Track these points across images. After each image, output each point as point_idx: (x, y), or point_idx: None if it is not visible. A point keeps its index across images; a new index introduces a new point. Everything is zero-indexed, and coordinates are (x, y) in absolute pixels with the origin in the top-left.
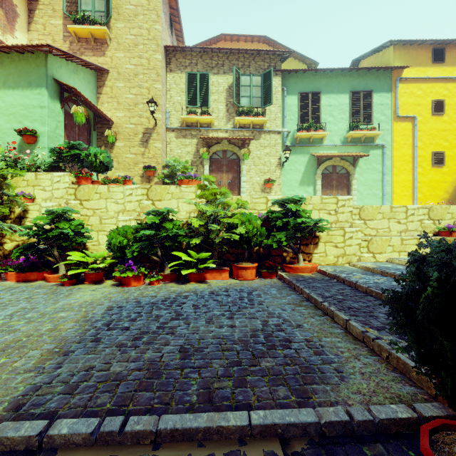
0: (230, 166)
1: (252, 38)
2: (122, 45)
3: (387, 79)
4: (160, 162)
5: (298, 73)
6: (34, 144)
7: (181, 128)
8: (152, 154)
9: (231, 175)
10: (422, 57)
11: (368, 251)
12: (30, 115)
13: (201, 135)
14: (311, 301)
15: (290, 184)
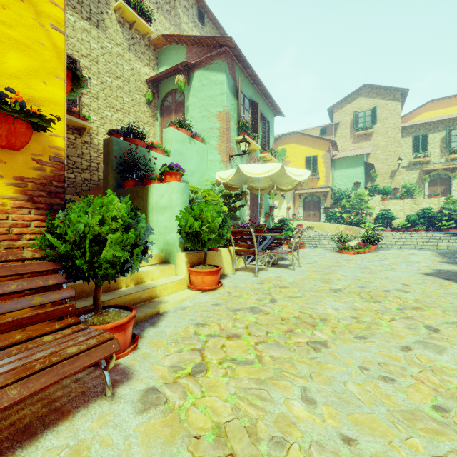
0: (442, 182)
1: (456, 96)
2: (379, 134)
3: None
4: (400, 185)
5: None
6: (358, 187)
7: (409, 166)
8: (396, 182)
9: (443, 187)
10: None
11: None
12: (356, 176)
13: (422, 167)
14: None
15: None
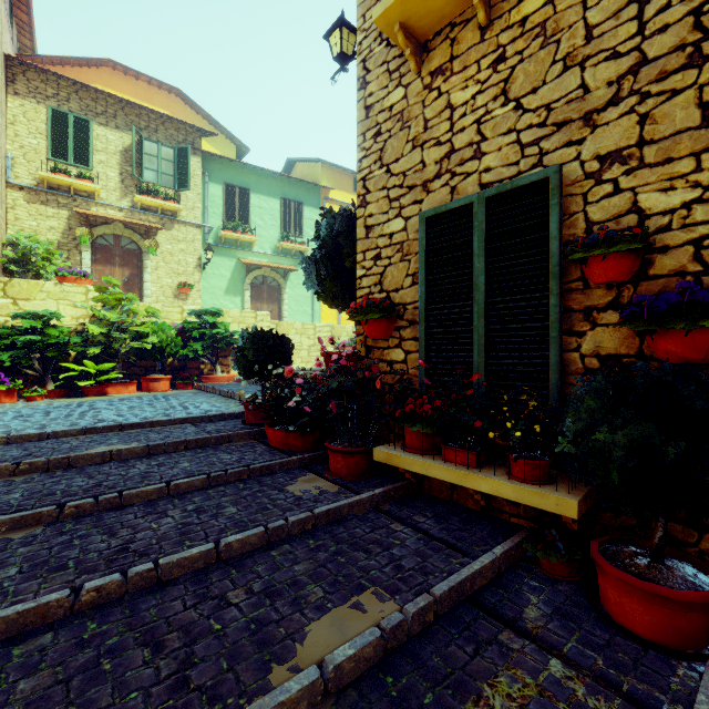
0: (127, 258)
1: (160, 85)
2: None
3: (317, 195)
4: None
5: (223, 158)
6: None
7: (38, 189)
8: None
9: (128, 271)
10: (345, 183)
11: None
12: None
13: (76, 206)
14: (222, 394)
15: (213, 291)
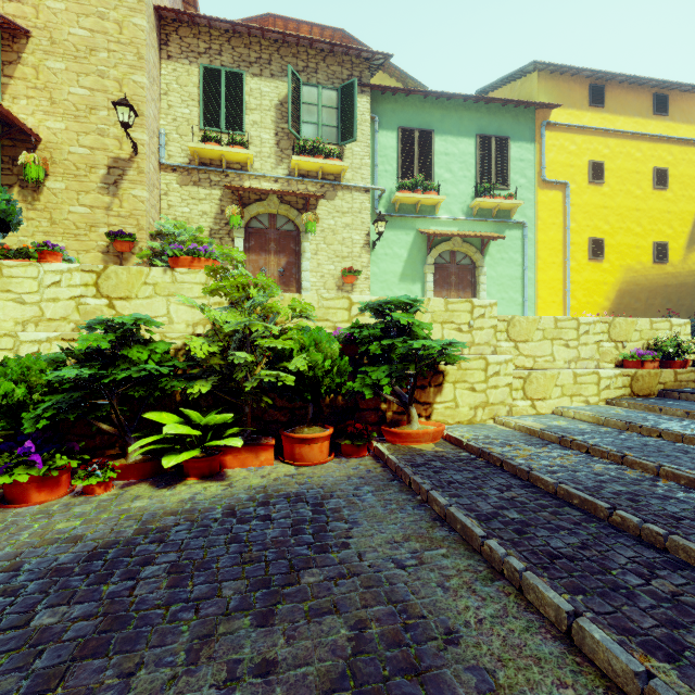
0: (283, 243)
1: (322, 31)
2: None
3: (530, 122)
4: (145, 225)
5: (397, 94)
6: None
7: (189, 167)
8: (128, 209)
9: (284, 259)
10: (576, 95)
11: (525, 396)
12: None
13: (228, 182)
14: (454, 525)
15: (384, 278)
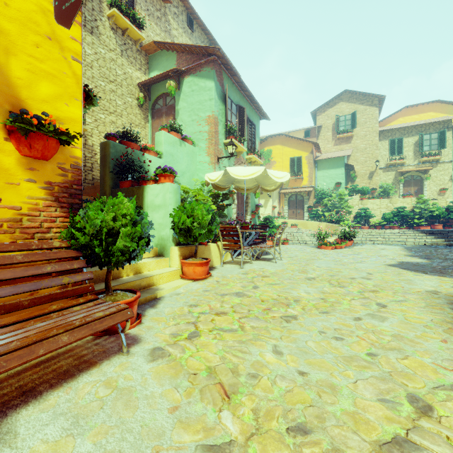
0: (416, 183)
1: (428, 103)
2: (359, 137)
3: None
4: (378, 186)
5: None
6: (339, 187)
7: (386, 167)
8: (374, 182)
9: (416, 188)
10: None
11: None
12: (338, 177)
13: (397, 169)
14: None
15: None
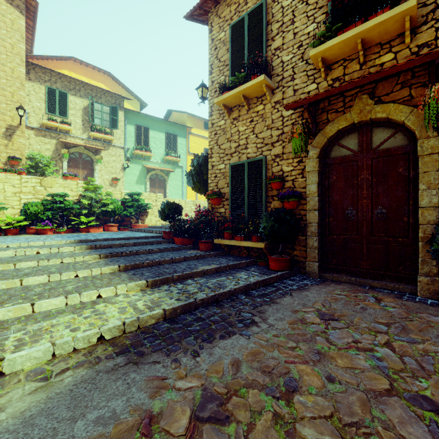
0: (85, 165)
1: (99, 70)
2: None
3: (185, 131)
4: (25, 154)
5: (135, 111)
6: None
7: (41, 129)
8: (17, 147)
9: (86, 171)
10: (200, 124)
11: None
12: None
13: (60, 137)
14: (146, 231)
15: (130, 182)
